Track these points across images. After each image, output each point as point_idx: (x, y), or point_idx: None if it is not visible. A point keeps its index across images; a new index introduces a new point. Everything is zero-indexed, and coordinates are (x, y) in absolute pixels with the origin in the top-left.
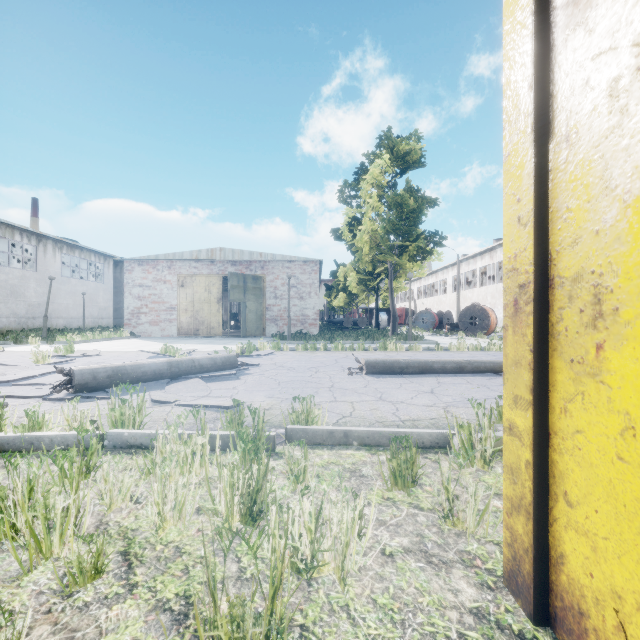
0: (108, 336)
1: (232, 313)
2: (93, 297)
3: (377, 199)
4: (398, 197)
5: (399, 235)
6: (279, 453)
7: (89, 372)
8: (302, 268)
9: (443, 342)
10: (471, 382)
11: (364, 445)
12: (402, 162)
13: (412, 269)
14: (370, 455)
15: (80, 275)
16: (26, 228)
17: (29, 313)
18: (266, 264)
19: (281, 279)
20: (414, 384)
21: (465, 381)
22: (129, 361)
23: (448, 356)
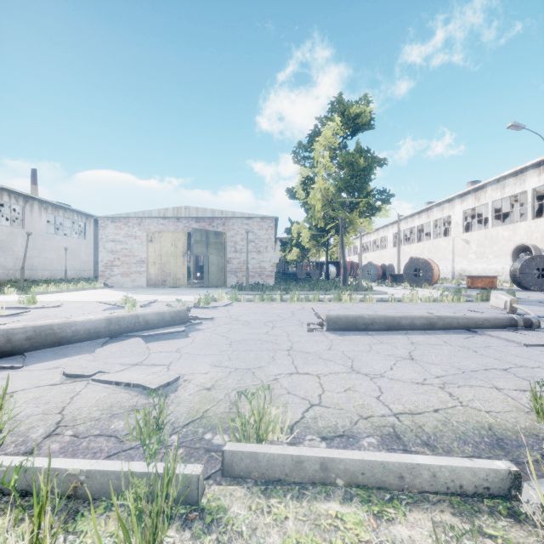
0: (82, 286)
1: (199, 266)
2: (76, 252)
3: (329, 159)
4: (350, 156)
5: (350, 192)
6: (206, 511)
7: (2, 333)
8: (259, 224)
9: (391, 292)
10: (449, 342)
11: (355, 486)
12: (352, 125)
13: (359, 226)
14: (373, 521)
15: (65, 232)
16: (13, 190)
17: (17, 266)
18: (227, 221)
19: (240, 234)
20: (385, 345)
21: (441, 341)
22: (82, 313)
23: (404, 308)
